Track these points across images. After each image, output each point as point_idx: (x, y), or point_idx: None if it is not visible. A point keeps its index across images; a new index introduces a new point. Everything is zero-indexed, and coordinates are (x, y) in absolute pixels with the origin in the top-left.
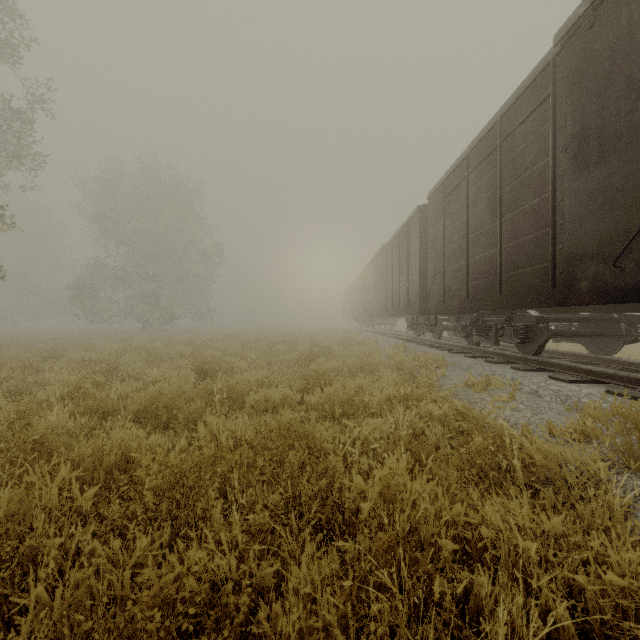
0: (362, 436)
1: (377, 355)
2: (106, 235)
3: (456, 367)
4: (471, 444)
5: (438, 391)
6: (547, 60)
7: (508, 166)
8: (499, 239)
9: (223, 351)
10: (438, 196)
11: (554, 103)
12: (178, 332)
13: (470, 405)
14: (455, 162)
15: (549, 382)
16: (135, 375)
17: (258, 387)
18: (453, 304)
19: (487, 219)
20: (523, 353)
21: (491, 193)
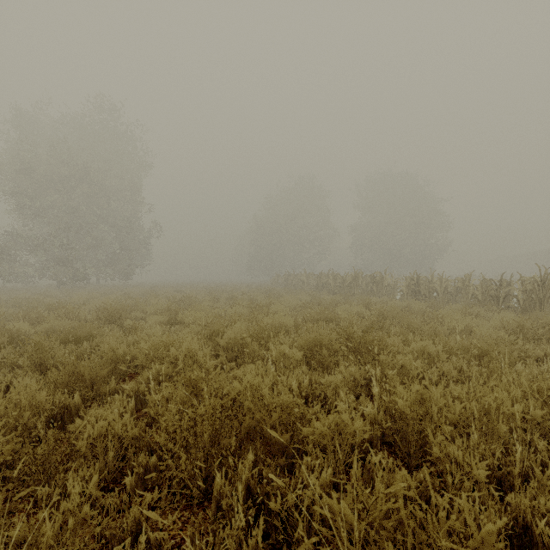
0: None
1: None
2: None
3: None
4: None
5: None
6: None
7: None
8: None
9: None
10: None
11: None
12: None
13: None
14: None
15: None
16: None
17: None
18: None
19: None
20: None
21: None
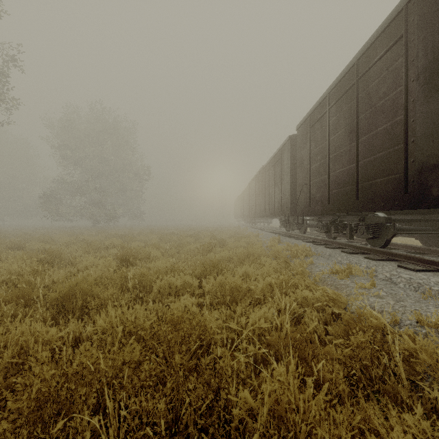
0: (249, 324)
1: (259, 246)
2: (66, 159)
3: (320, 256)
4: (352, 339)
5: (308, 276)
6: (400, 7)
7: (363, 98)
8: (356, 156)
9: (145, 242)
10: (305, 127)
11: (406, 42)
12: (118, 228)
13: (337, 290)
14: (318, 100)
15: (399, 270)
16: (73, 262)
17: (166, 273)
18: (317, 208)
19: (345, 141)
20: (372, 246)
21: (349, 121)
